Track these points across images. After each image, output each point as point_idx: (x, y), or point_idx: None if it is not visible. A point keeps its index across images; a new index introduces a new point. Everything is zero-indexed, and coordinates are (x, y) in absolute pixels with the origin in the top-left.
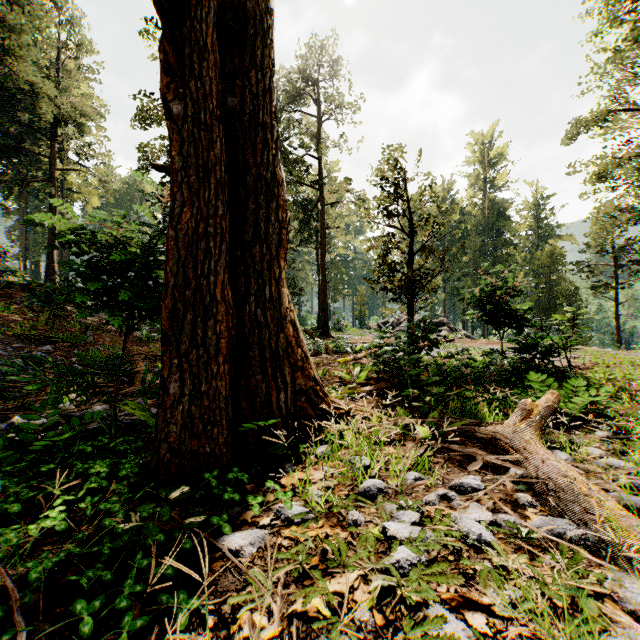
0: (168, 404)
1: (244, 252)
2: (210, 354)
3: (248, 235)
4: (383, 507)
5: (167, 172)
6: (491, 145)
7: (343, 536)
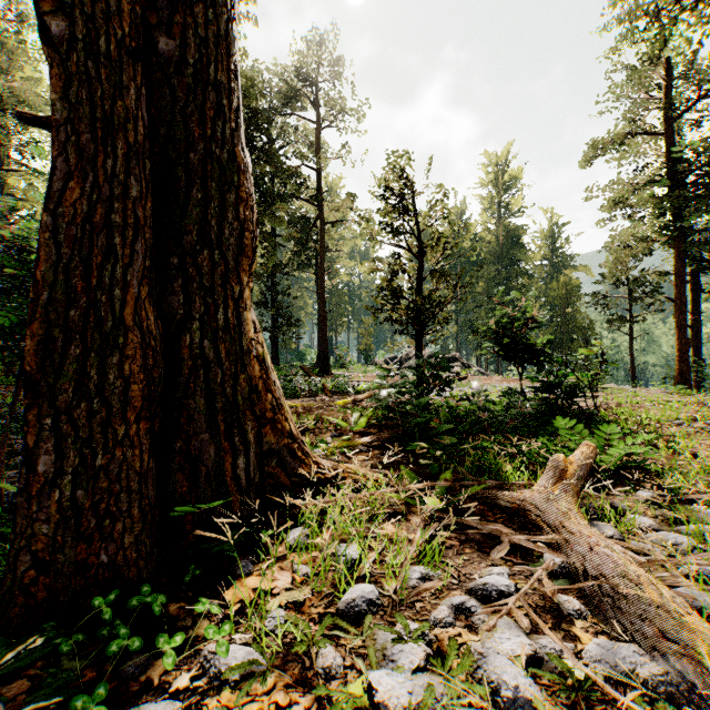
0: (35, 489)
1: (184, 259)
2: (112, 408)
3: (190, 235)
4: (373, 635)
5: (46, 127)
6: (505, 167)
7: (304, 705)
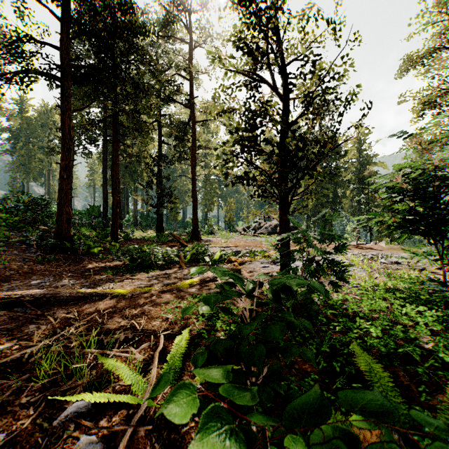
0: None
1: None
2: None
3: None
4: None
5: None
6: None
7: None
